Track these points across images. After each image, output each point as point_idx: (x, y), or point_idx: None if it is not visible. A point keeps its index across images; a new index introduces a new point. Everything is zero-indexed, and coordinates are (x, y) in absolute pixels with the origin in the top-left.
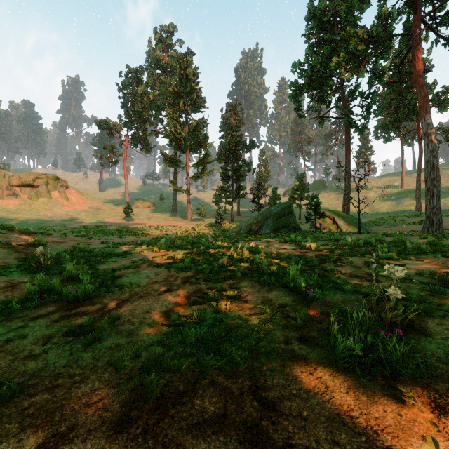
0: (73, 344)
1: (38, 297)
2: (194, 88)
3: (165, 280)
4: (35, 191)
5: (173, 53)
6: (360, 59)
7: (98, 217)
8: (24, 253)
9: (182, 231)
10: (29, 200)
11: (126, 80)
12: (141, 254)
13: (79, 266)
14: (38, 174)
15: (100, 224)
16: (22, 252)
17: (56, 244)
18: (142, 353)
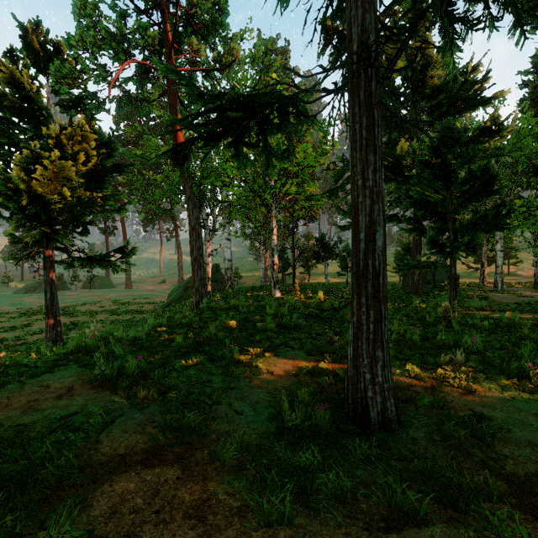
0: None
1: None
2: None
3: None
4: None
5: None
6: None
7: None
8: None
9: None
10: None
11: None
12: None
13: None
14: None
15: None
16: None
17: None
18: None
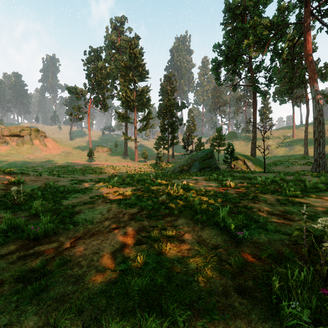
0: (20, 294)
1: (5, 235)
2: (140, 63)
3: (114, 216)
4: (21, 139)
5: (124, 38)
6: (264, 42)
7: (68, 159)
8: (5, 190)
9: (130, 170)
10: (16, 146)
11: (89, 57)
12: (98, 190)
13: (47, 202)
14: (24, 127)
15: (70, 164)
16: (3, 190)
17: (32, 182)
18: (84, 308)
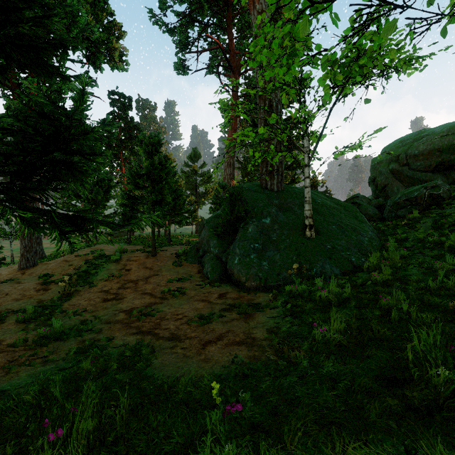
0: None
1: None
2: None
3: None
4: None
5: None
6: None
7: None
8: None
9: None
10: None
11: None
12: None
13: None
14: None
15: None
16: None
17: None
18: None
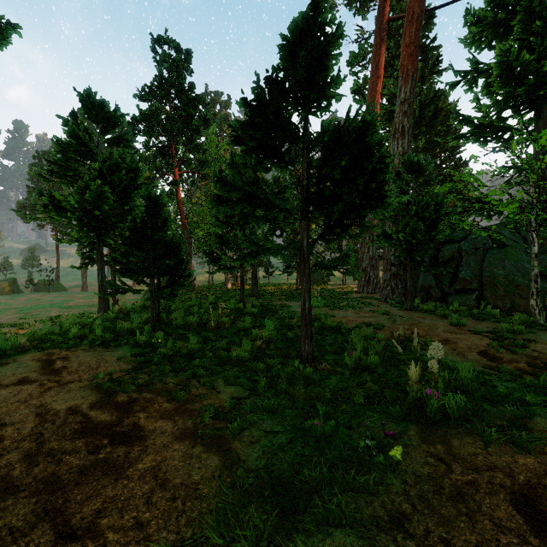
0: None
1: None
2: None
3: None
4: None
5: None
6: None
7: None
8: None
9: None
10: None
11: None
12: None
13: None
14: None
15: None
16: None
17: None
18: None
